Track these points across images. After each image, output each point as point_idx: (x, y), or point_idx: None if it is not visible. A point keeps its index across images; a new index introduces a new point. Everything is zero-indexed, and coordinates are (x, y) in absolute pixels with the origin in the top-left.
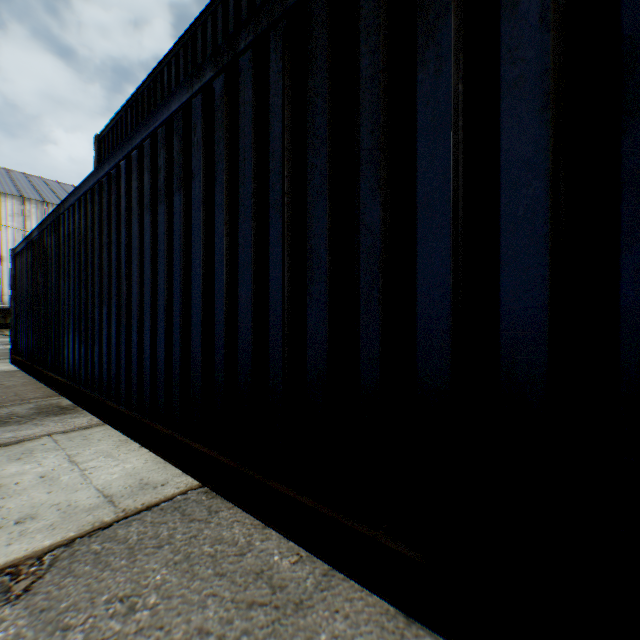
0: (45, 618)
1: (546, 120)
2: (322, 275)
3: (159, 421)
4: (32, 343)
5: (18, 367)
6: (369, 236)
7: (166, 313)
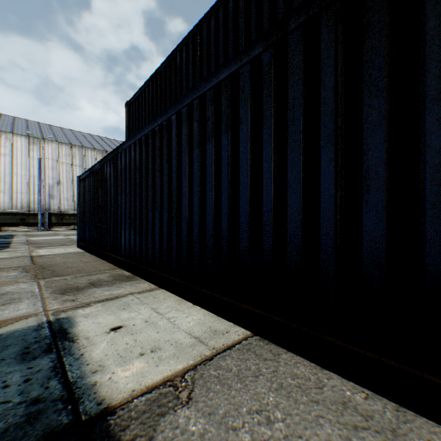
0: (215, 419)
1: None
2: (380, 187)
3: (207, 288)
4: (93, 235)
5: (83, 250)
6: (436, 156)
7: (213, 216)
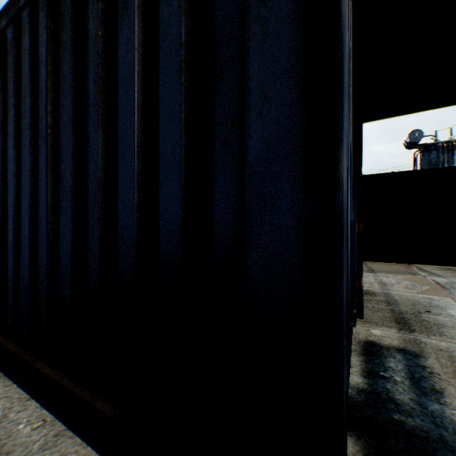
0: None
1: (181, 81)
2: (68, 193)
3: None
4: None
5: None
6: (94, 163)
7: None
